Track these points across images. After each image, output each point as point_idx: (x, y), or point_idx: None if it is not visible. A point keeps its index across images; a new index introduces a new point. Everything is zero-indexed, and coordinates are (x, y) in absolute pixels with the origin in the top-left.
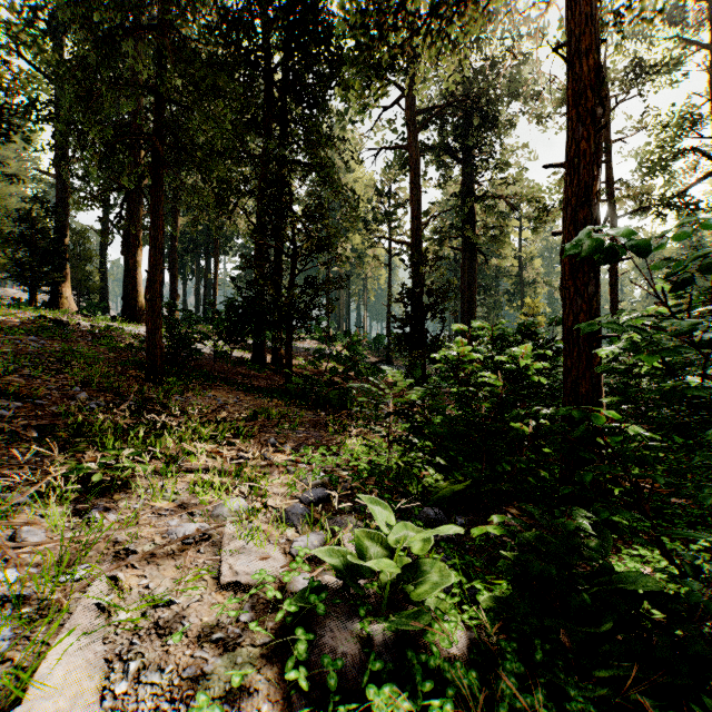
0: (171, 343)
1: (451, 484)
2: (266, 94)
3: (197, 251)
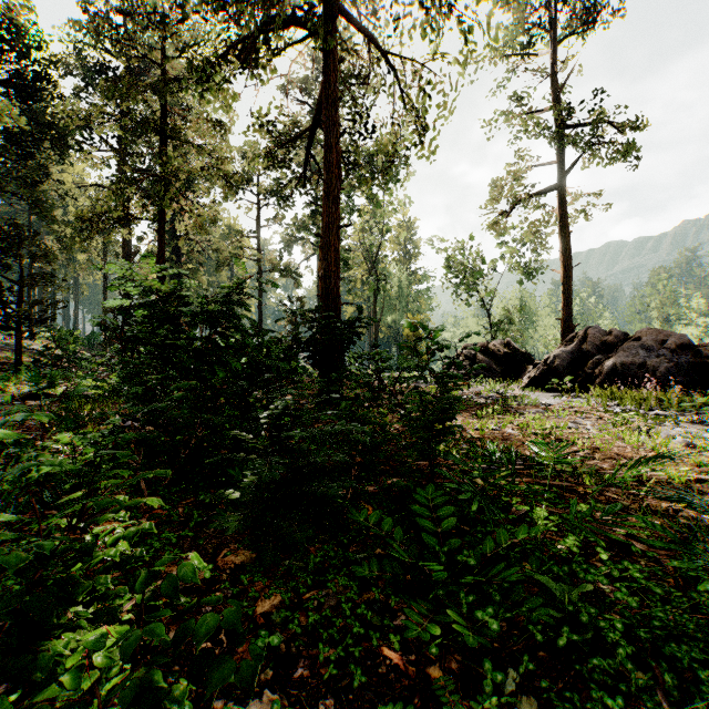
0: None
1: None
2: None
3: None
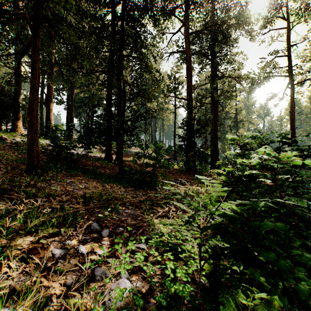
0: (54, 149)
1: (273, 308)
2: (112, 19)
3: (85, 107)
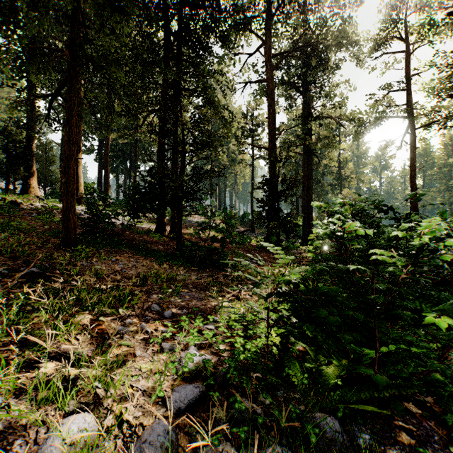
0: (90, 218)
1: (336, 371)
2: (166, 40)
3: (124, 157)
